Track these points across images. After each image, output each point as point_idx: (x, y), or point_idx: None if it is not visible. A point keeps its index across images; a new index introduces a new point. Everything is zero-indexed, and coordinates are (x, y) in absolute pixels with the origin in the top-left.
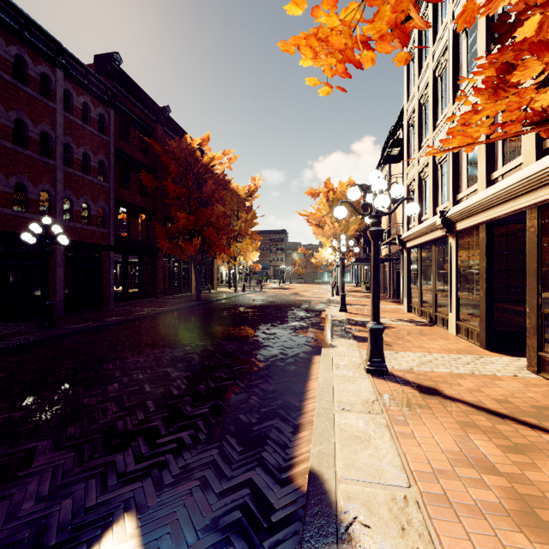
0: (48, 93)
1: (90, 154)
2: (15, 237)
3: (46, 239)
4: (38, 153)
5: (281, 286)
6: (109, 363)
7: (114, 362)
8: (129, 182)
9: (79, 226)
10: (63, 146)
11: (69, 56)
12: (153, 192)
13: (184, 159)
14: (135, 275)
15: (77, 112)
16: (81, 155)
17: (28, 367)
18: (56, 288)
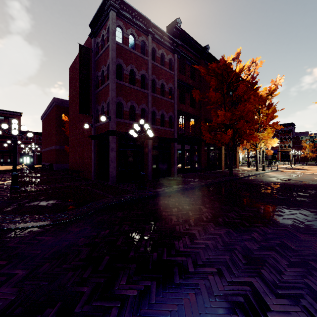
0: (144, 52)
1: (164, 84)
2: (130, 135)
3: (141, 133)
4: (140, 87)
5: (293, 167)
6: (179, 239)
7: (184, 239)
8: (185, 99)
9: (159, 128)
10: (151, 81)
11: (154, 27)
12: (198, 104)
13: (219, 75)
14: (188, 157)
15: (158, 60)
16: (160, 85)
17: (123, 226)
18: (148, 164)
